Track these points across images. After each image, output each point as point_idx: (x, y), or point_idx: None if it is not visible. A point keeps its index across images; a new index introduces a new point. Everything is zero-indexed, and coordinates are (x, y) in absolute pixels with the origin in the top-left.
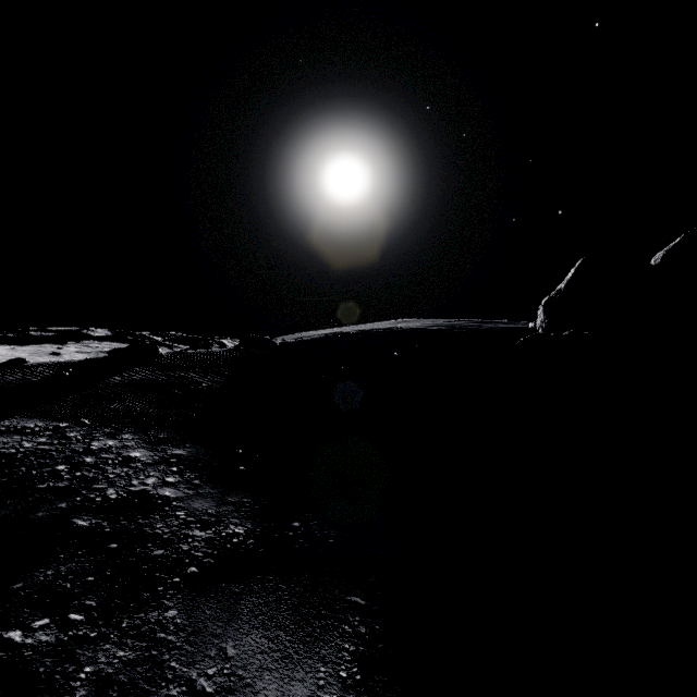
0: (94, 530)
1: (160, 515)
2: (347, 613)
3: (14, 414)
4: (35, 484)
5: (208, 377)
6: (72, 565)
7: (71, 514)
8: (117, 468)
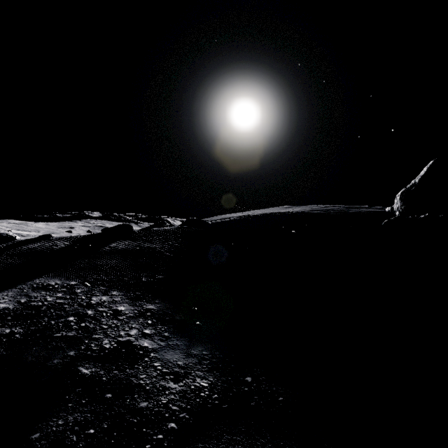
0: (94, 379)
1: (142, 365)
2: None
3: (42, 274)
4: (53, 332)
5: (166, 247)
6: (77, 415)
7: (77, 362)
8: (109, 320)
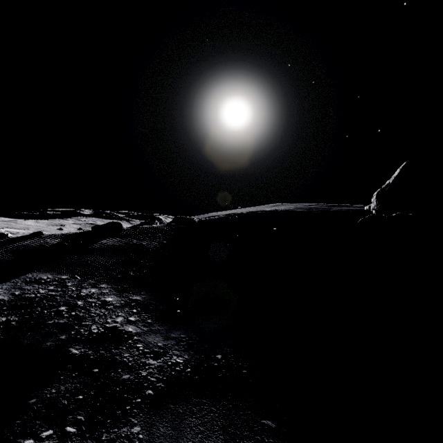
0: (83, 357)
1: (126, 346)
2: (263, 435)
3: (35, 269)
4: (46, 320)
5: (153, 244)
6: (68, 385)
7: (68, 344)
8: (97, 309)
